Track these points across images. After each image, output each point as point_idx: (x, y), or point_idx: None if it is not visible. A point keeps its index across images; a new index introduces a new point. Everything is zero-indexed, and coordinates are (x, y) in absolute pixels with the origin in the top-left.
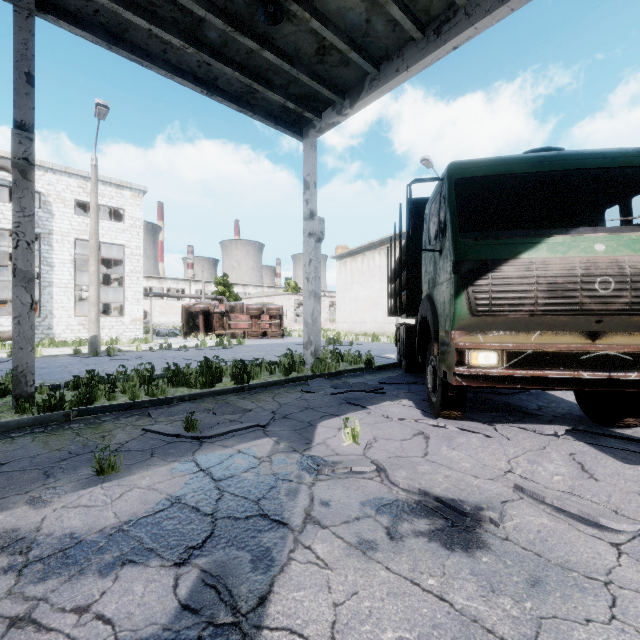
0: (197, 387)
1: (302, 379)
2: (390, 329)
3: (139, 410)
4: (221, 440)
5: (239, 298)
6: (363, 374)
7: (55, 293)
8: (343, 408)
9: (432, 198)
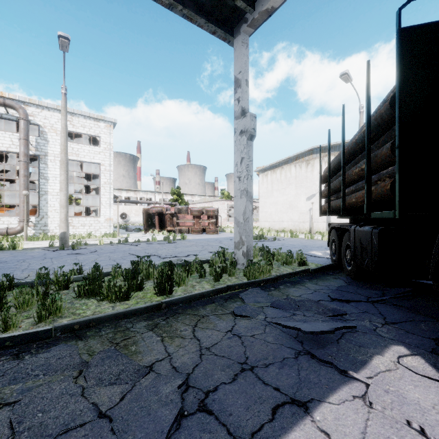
0: (108, 300)
1: (234, 288)
2: (304, 227)
3: None
4: None
5: (188, 204)
6: (302, 280)
7: (49, 199)
8: (306, 373)
9: None
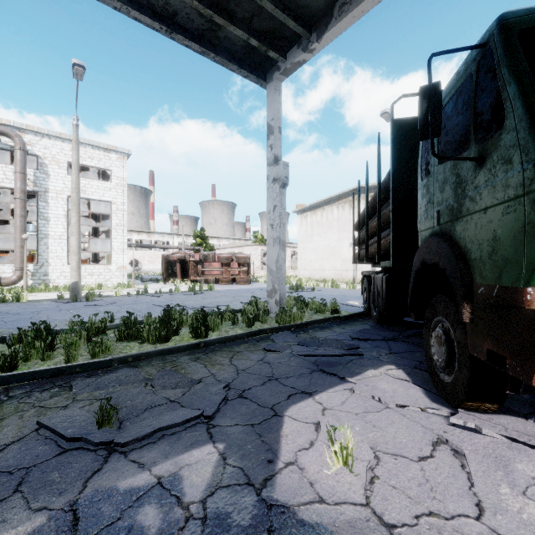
0: (149, 342)
1: (266, 332)
2: (347, 276)
3: (66, 377)
4: (140, 448)
5: (214, 249)
6: (331, 325)
7: (50, 244)
8: (316, 380)
9: (445, 96)
